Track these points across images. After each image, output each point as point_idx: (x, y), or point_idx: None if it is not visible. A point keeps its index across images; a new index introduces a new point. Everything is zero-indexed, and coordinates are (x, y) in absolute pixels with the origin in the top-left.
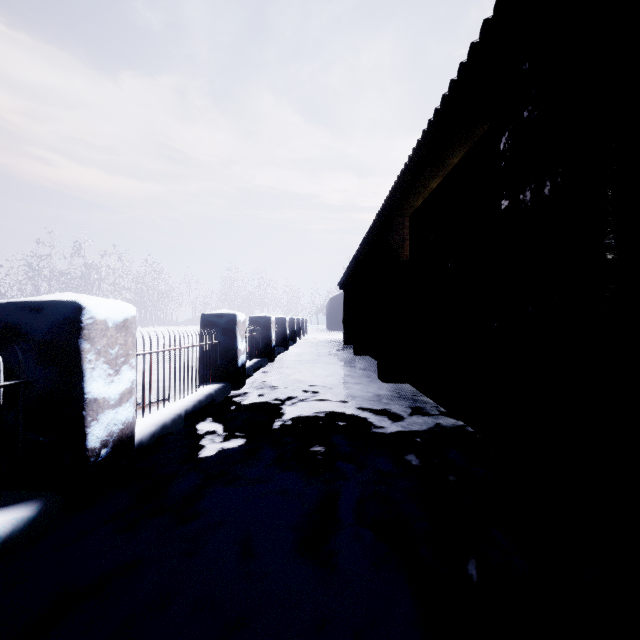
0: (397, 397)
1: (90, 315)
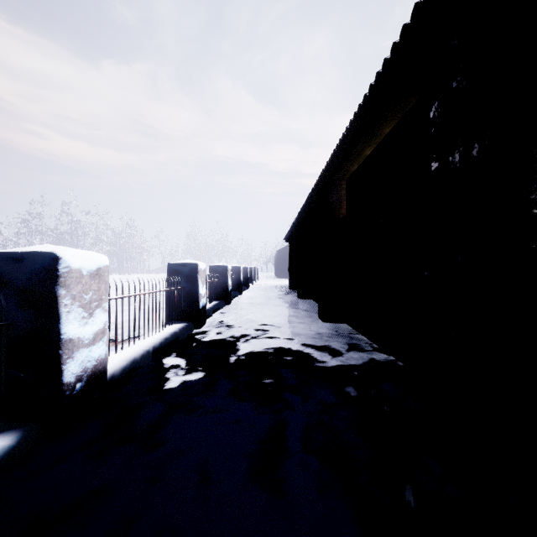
0: (336, 335)
1: (66, 264)
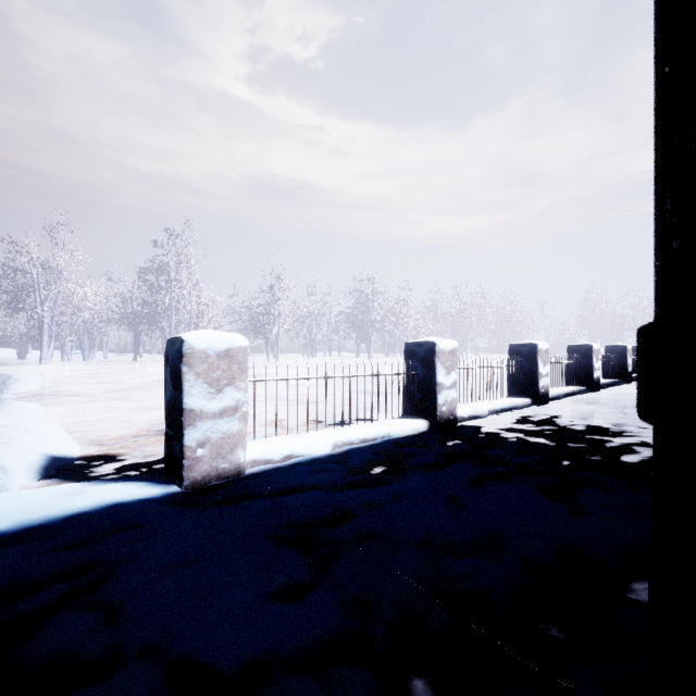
0: None
1: (593, 348)
